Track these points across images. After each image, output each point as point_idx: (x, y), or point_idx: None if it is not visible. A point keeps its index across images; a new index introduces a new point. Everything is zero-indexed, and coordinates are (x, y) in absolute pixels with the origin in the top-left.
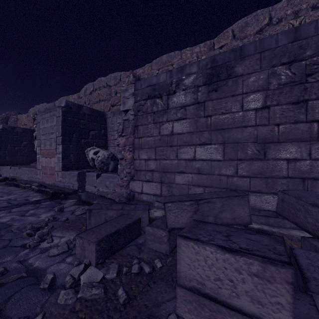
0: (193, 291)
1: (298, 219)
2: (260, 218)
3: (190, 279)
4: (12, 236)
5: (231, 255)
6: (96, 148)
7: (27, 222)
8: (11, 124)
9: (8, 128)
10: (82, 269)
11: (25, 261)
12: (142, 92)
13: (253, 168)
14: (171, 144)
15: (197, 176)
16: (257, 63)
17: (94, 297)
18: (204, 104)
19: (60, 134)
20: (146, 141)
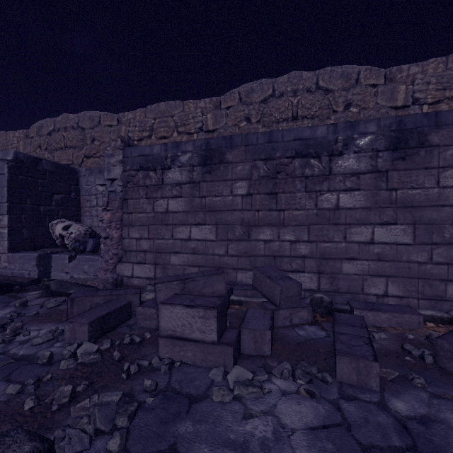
0: (169, 337)
1: (262, 289)
2: (241, 291)
3: (167, 330)
4: None
5: (190, 309)
6: (66, 221)
7: None
8: None
9: None
10: (76, 346)
11: (6, 353)
12: (133, 161)
13: (240, 248)
14: (166, 222)
15: (193, 256)
16: (243, 154)
17: (93, 361)
18: (199, 184)
19: (5, 200)
20: (137, 218)
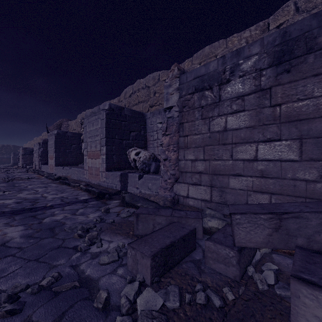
0: None
1: None
2: None
3: None
4: (65, 235)
5: None
6: (137, 149)
7: (78, 221)
8: (63, 129)
9: (61, 133)
10: (137, 288)
11: (77, 267)
12: (188, 85)
13: None
14: (224, 142)
15: (260, 180)
16: None
17: None
18: (269, 91)
19: (104, 136)
20: (192, 140)
